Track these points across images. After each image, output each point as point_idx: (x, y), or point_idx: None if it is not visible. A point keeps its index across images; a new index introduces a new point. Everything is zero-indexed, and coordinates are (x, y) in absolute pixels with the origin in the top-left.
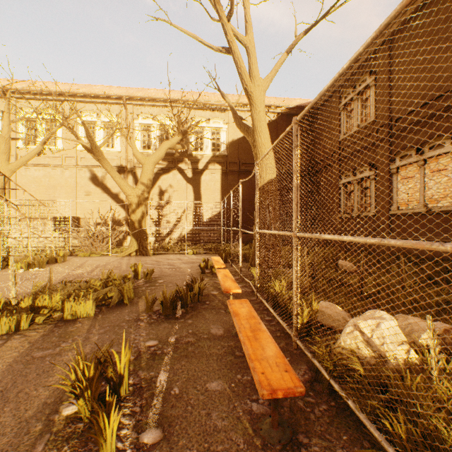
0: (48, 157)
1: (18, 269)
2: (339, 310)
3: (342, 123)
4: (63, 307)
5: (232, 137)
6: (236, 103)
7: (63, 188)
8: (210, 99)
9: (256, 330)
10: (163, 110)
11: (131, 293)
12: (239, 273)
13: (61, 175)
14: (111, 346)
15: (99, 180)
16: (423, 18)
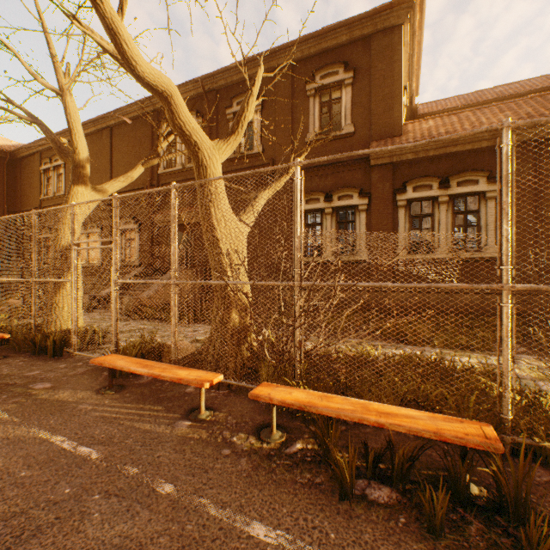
0: None
1: None
2: None
3: (44, 184)
4: None
5: None
6: None
7: None
8: None
9: None
10: None
11: None
12: None
13: None
14: None
15: None
16: (89, 143)
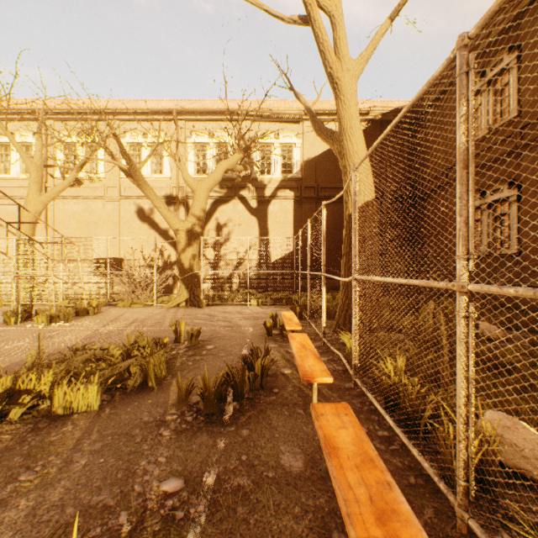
0: (88, 187)
1: (38, 323)
2: (535, 436)
3: None
4: (51, 395)
5: (308, 154)
6: (314, 103)
7: (105, 224)
8: (279, 107)
9: (389, 517)
10: (221, 125)
11: (161, 369)
12: (322, 338)
13: (102, 209)
14: (100, 488)
15: (146, 213)
16: None
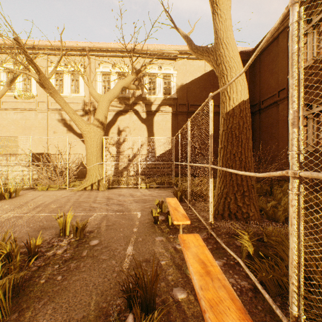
0: (24, 102)
1: None
2: None
3: None
4: None
5: (181, 82)
6: (190, 33)
7: (36, 129)
8: (161, 47)
9: None
10: (121, 60)
11: None
12: (209, 230)
13: (35, 117)
14: None
15: (67, 121)
16: None
